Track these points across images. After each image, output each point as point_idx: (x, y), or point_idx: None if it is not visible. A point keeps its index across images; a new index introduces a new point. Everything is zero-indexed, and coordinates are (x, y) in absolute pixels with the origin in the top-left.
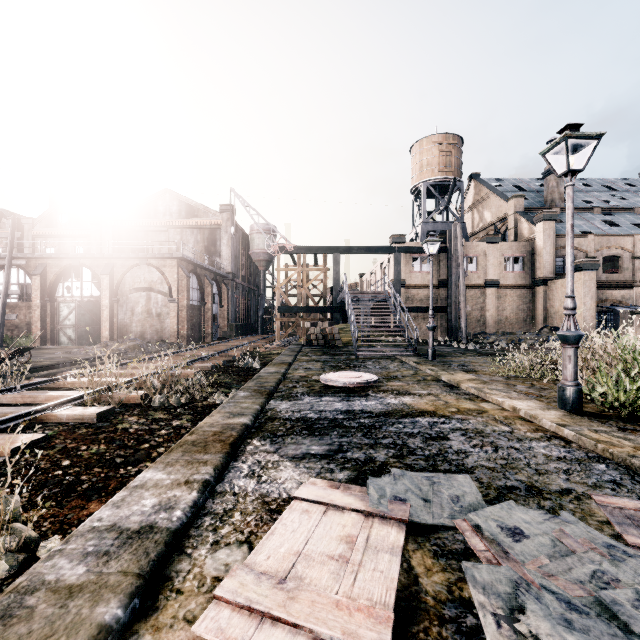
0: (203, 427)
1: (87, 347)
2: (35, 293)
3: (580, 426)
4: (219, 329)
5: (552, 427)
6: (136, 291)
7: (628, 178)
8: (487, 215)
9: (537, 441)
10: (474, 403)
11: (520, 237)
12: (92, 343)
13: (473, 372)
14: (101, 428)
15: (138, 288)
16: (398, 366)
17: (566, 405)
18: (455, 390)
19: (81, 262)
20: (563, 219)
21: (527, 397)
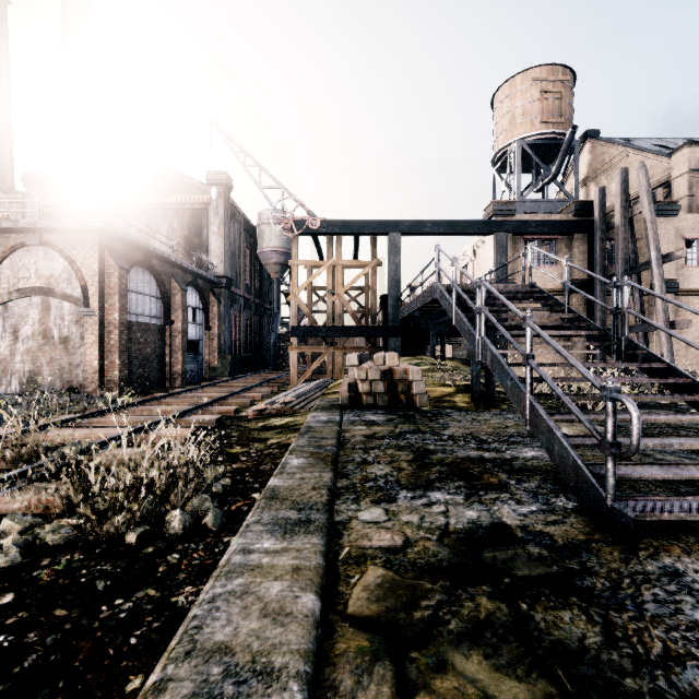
0: None
1: None
2: None
3: None
4: (204, 364)
5: None
6: (21, 295)
7: None
8: None
9: None
10: None
11: None
12: None
13: None
14: None
15: (24, 289)
16: None
17: None
18: None
19: None
20: None
21: None
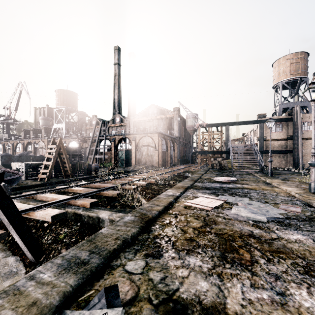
0: (177, 185)
1: (129, 167)
2: (112, 148)
3: (304, 194)
4: (173, 161)
5: (294, 194)
6: (143, 146)
7: None
8: None
9: (283, 196)
10: (272, 188)
11: None
12: (129, 166)
13: (286, 180)
14: (148, 187)
15: (144, 145)
16: (250, 177)
17: (310, 190)
18: (268, 185)
19: (125, 136)
20: None
21: (297, 187)
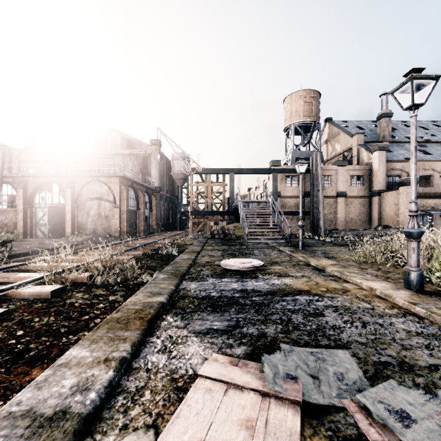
0: (128, 305)
1: (55, 239)
2: (19, 201)
3: (428, 304)
4: (149, 227)
5: (405, 305)
6: (90, 200)
7: (436, 121)
8: (337, 147)
9: (395, 317)
10: (338, 283)
11: (361, 162)
12: (59, 237)
13: (333, 258)
14: (53, 303)
15: (92, 198)
16: (277, 254)
17: (411, 286)
18: (322, 273)
19: (51, 179)
20: (391, 149)
21: (379, 279)
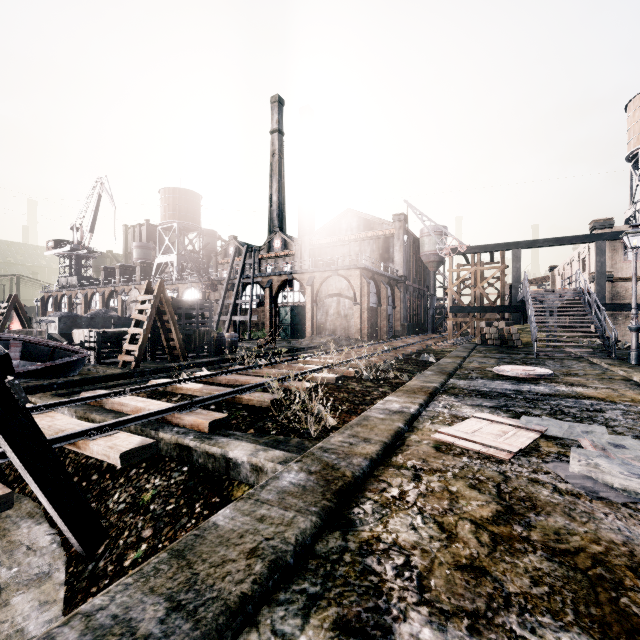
0: (409, 385)
1: (300, 340)
2: (266, 301)
3: None
4: (392, 328)
5: None
6: (329, 297)
7: None
8: None
9: None
10: None
11: None
12: (300, 337)
13: None
14: (339, 386)
15: (331, 294)
16: (584, 366)
17: None
18: None
19: (293, 277)
20: None
21: None
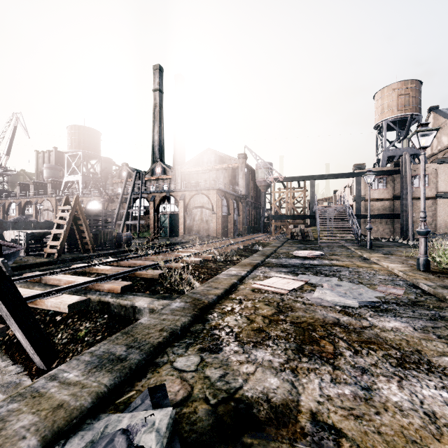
0: (243, 262)
1: (175, 237)
2: (151, 210)
3: (410, 272)
4: (237, 229)
5: (397, 272)
6: (195, 208)
7: None
8: (444, 139)
9: (382, 275)
10: (369, 265)
11: None
12: (175, 236)
13: (390, 255)
14: (202, 265)
15: (196, 206)
16: (342, 250)
17: (419, 267)
18: (365, 260)
19: (170, 194)
20: None
21: (401, 263)
